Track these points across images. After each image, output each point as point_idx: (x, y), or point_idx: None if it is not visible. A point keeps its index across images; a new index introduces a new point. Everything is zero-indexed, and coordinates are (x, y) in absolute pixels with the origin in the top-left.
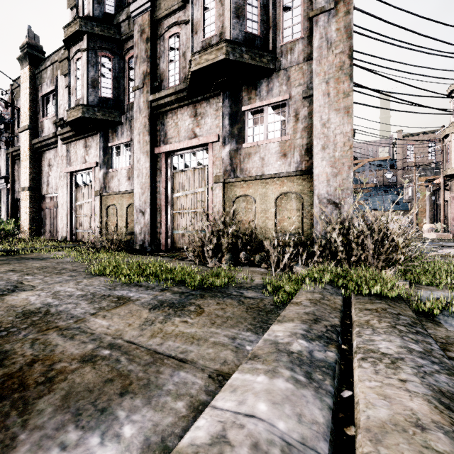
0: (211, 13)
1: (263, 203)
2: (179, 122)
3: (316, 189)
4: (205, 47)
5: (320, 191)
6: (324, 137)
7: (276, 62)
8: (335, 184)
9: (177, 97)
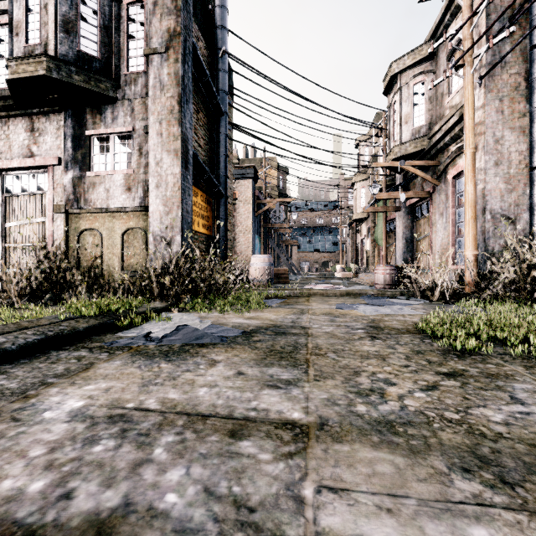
0: (36, 17)
1: (110, 238)
2: (12, 135)
3: (151, 226)
4: (22, 56)
5: (155, 228)
6: (158, 175)
7: (121, 90)
8: (167, 222)
9: (5, 104)
